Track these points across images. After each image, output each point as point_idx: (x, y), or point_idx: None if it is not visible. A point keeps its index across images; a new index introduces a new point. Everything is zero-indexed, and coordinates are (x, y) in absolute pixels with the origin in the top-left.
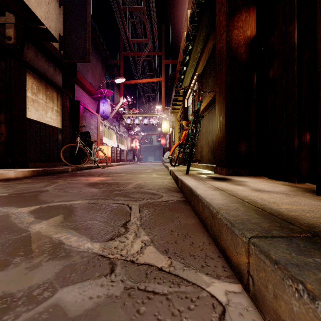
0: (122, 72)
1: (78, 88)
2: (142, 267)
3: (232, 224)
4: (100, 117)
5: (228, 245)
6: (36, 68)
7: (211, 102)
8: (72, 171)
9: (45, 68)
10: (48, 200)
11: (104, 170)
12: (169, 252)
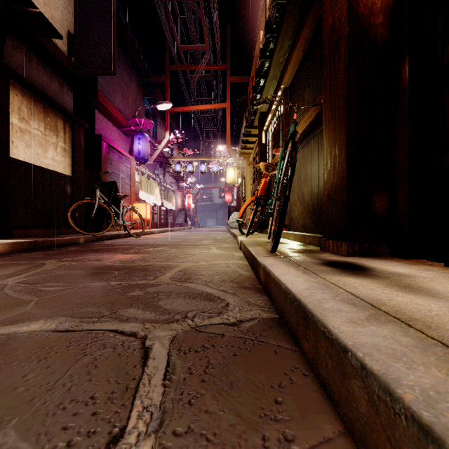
0: (168, 95)
1: (101, 116)
2: None
3: None
4: (134, 160)
5: None
6: (26, 80)
7: (310, 128)
8: (87, 243)
9: (45, 82)
10: None
11: (138, 240)
12: None
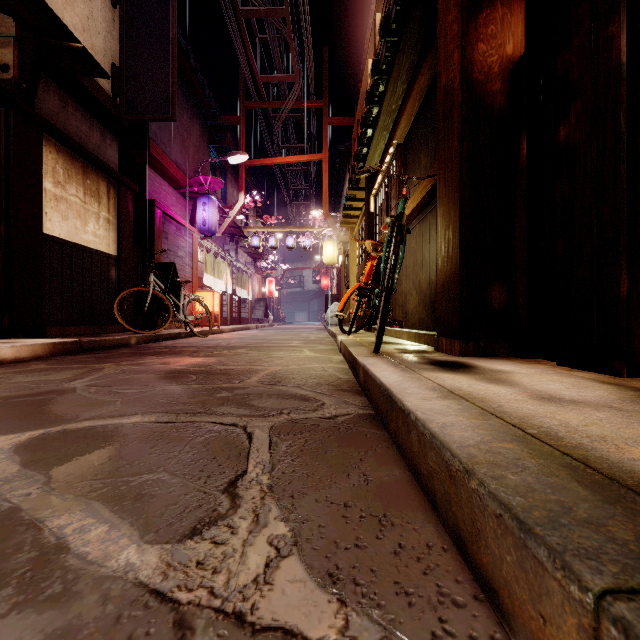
0: (243, 142)
1: (153, 174)
2: (266, 639)
3: (522, 523)
4: (197, 232)
5: (508, 577)
6: (63, 132)
7: (427, 200)
8: (139, 344)
9: (84, 133)
10: (69, 414)
11: (205, 341)
12: (341, 581)
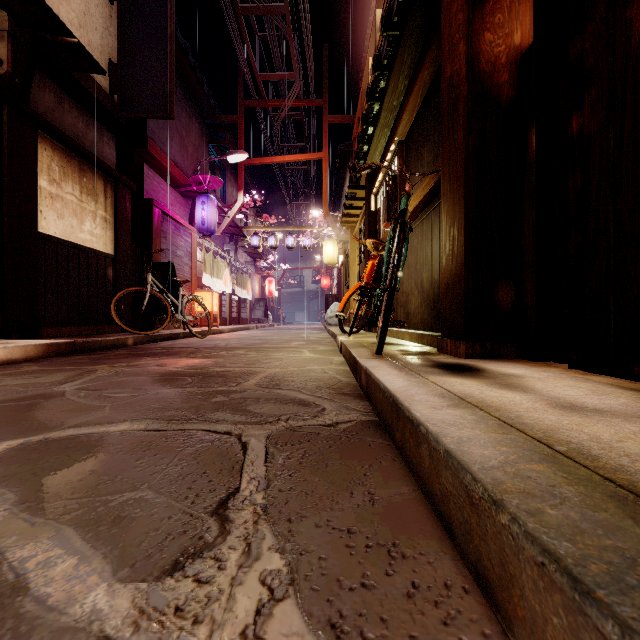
0: (242, 141)
1: (151, 173)
2: None
3: (577, 582)
4: (196, 232)
5: None
6: (58, 129)
7: (430, 198)
8: (136, 345)
9: (80, 130)
10: (53, 421)
11: (203, 341)
12: (346, 634)
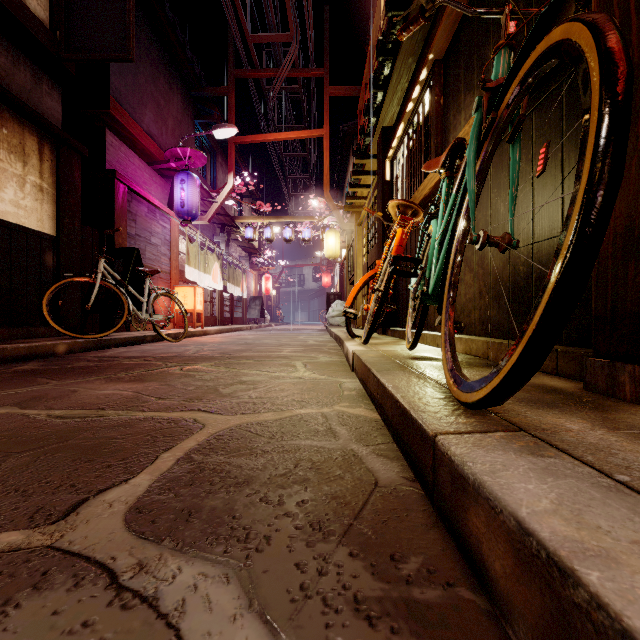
0: (232, 116)
1: (117, 141)
2: None
3: None
4: (176, 217)
5: None
6: None
7: None
8: (73, 353)
9: (2, 68)
10: None
11: (170, 347)
12: None
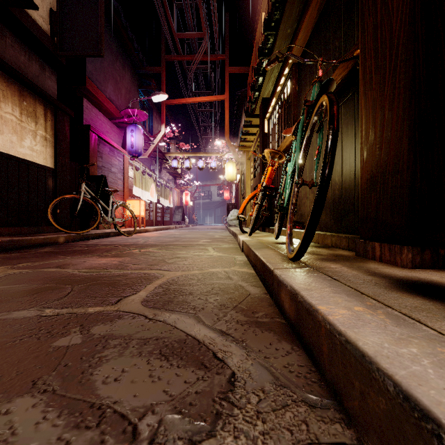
0: (164, 86)
1: (90, 105)
2: None
3: None
4: (127, 154)
5: None
6: None
7: None
8: (68, 242)
9: (22, 63)
10: None
11: (127, 239)
12: None
